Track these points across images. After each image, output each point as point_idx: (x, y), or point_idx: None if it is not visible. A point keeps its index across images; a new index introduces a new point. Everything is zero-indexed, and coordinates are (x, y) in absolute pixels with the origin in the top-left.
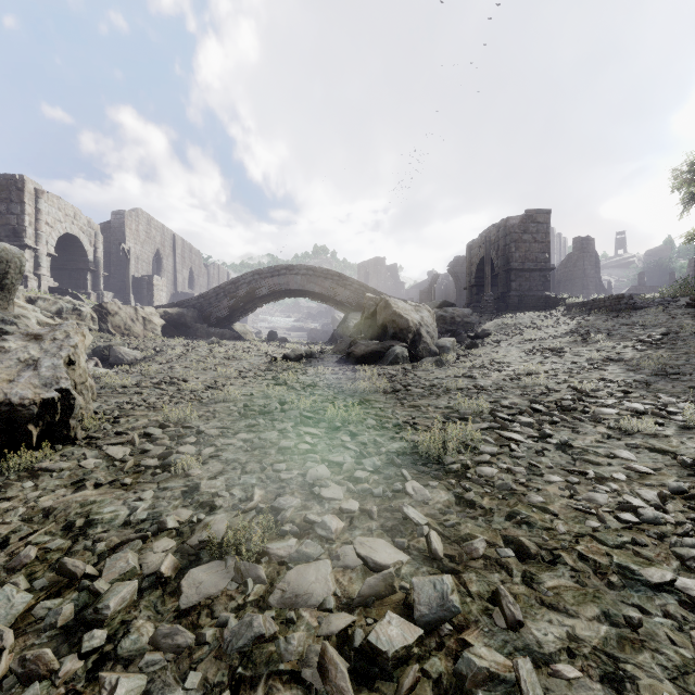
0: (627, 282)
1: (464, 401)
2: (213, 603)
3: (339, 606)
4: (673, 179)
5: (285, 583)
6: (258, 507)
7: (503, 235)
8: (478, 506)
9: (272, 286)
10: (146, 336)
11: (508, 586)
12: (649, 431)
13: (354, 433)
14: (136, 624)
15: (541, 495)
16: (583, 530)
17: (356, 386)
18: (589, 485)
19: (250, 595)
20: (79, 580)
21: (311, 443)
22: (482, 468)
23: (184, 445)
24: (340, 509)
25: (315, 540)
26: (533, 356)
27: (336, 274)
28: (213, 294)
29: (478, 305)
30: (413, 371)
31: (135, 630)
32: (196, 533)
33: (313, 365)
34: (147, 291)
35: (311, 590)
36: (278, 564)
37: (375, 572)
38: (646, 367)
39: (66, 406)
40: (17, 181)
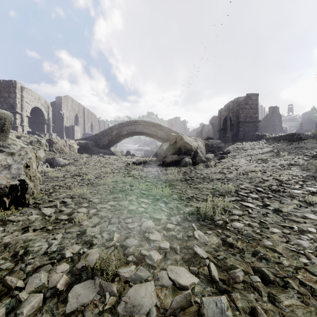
0: (294, 128)
1: (221, 185)
2: (85, 309)
3: (158, 314)
4: None
5: (127, 297)
6: (115, 245)
7: (236, 105)
8: (235, 247)
9: (128, 130)
10: (70, 153)
11: (260, 303)
12: None
13: (166, 202)
14: None
15: (269, 241)
16: (298, 264)
17: (167, 177)
18: (296, 235)
19: (107, 304)
20: (13, 290)
21: (144, 207)
22: (235, 223)
23: (81, 208)
24: (159, 247)
25: (145, 266)
26: (252, 163)
27: (157, 124)
28: (101, 134)
29: (223, 139)
30: (194, 170)
31: None
32: (81, 260)
33: (146, 167)
34: (71, 133)
35: (142, 302)
36: (124, 282)
37: (179, 290)
38: (312, 168)
39: (23, 188)
40: (13, 83)
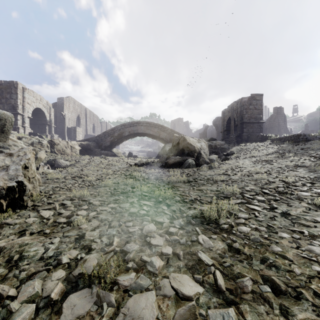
0: (299, 129)
1: (225, 187)
2: None
3: None
4: None
5: (126, 308)
6: (115, 250)
7: (239, 106)
8: (242, 252)
9: (130, 131)
10: (72, 154)
11: (271, 317)
12: None
13: (169, 205)
14: None
15: (279, 246)
16: (311, 273)
17: (170, 179)
18: (306, 240)
19: (104, 316)
20: (5, 299)
21: (146, 210)
22: (241, 227)
23: (80, 210)
24: (161, 252)
25: (146, 274)
26: (257, 164)
27: (160, 125)
28: (103, 135)
29: (227, 140)
30: (197, 171)
31: None
32: (78, 267)
33: (149, 168)
34: (73, 134)
35: (142, 314)
36: (123, 291)
37: (183, 300)
38: (319, 170)
39: (21, 190)
40: (14, 84)
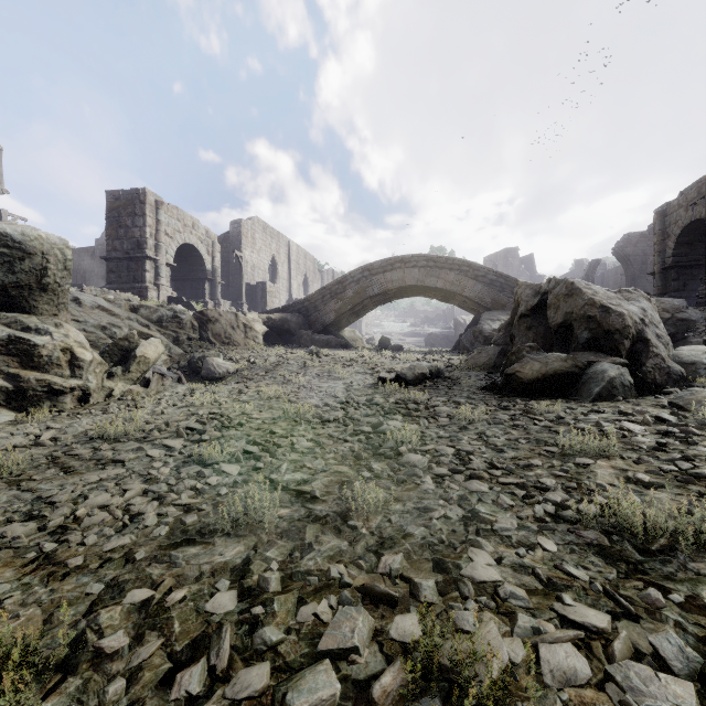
0: None
1: None
2: None
3: None
4: None
5: None
6: None
7: None
8: None
9: (383, 283)
10: (246, 344)
11: None
12: None
13: None
14: None
15: None
16: None
17: (616, 510)
18: None
19: None
20: None
21: None
22: None
23: None
24: None
25: None
26: None
27: (463, 263)
28: (318, 297)
29: (677, 295)
30: (697, 431)
31: None
32: None
33: (444, 393)
34: (260, 298)
35: None
36: None
37: None
38: None
39: None
40: (140, 195)
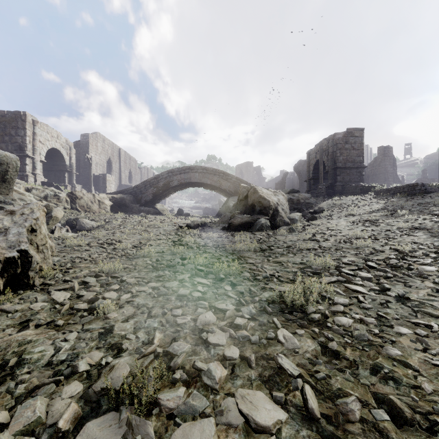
0: (413, 176)
1: (313, 258)
2: None
3: None
4: None
5: None
6: (156, 352)
7: (331, 145)
8: (342, 357)
9: (180, 180)
10: (100, 212)
11: None
12: None
13: (234, 283)
14: None
15: (396, 347)
16: None
17: (235, 246)
18: (437, 339)
19: None
20: None
21: (202, 291)
22: (339, 318)
23: (109, 292)
24: (223, 356)
25: (201, 389)
26: (357, 225)
27: (221, 172)
28: (143, 185)
29: (314, 192)
30: (273, 236)
31: None
32: (101, 377)
33: (206, 231)
34: (102, 184)
35: None
36: (167, 417)
37: (256, 433)
38: None
39: (26, 262)
40: (22, 115)
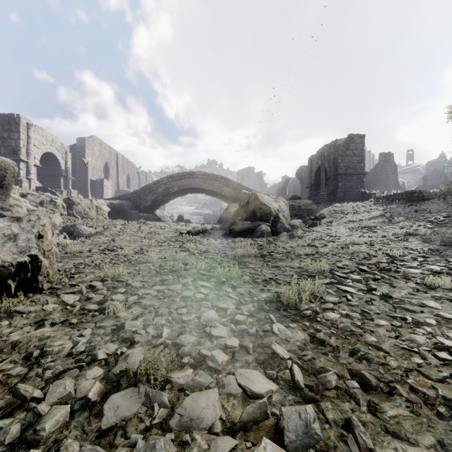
0: (414, 183)
1: (310, 263)
2: (127, 424)
3: (224, 429)
4: (448, 113)
5: (182, 409)
6: (165, 343)
7: (333, 151)
8: (327, 344)
9: (180, 185)
10: (98, 218)
11: (357, 415)
12: (447, 286)
13: (235, 286)
14: (66, 443)
15: (374, 336)
16: (410, 365)
17: (236, 252)
18: (409, 328)
19: (155, 418)
20: (29, 402)
21: (204, 293)
22: (328, 314)
23: (116, 294)
24: (225, 345)
25: (206, 370)
26: (355, 232)
27: (222, 177)
28: (142, 191)
29: (316, 198)
30: (274, 242)
31: (64, 448)
32: (118, 363)
33: (207, 238)
34: (99, 189)
35: (202, 415)
36: (178, 390)
37: (252, 399)
38: (436, 240)
39: (35, 267)
40: (15, 118)
